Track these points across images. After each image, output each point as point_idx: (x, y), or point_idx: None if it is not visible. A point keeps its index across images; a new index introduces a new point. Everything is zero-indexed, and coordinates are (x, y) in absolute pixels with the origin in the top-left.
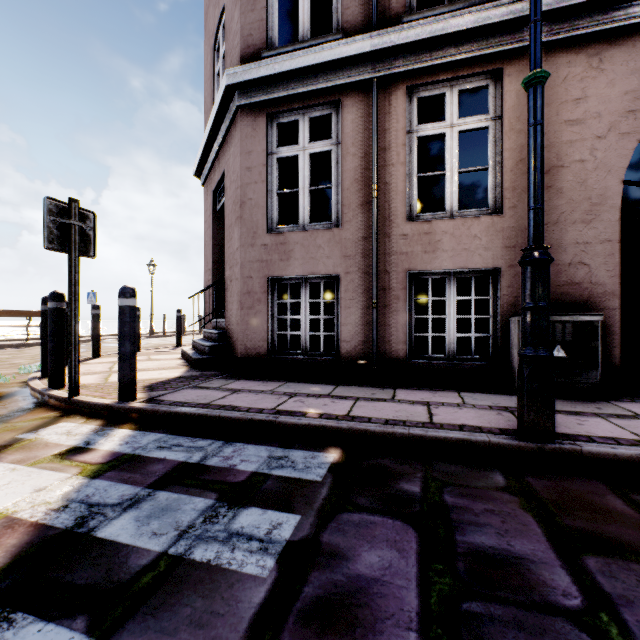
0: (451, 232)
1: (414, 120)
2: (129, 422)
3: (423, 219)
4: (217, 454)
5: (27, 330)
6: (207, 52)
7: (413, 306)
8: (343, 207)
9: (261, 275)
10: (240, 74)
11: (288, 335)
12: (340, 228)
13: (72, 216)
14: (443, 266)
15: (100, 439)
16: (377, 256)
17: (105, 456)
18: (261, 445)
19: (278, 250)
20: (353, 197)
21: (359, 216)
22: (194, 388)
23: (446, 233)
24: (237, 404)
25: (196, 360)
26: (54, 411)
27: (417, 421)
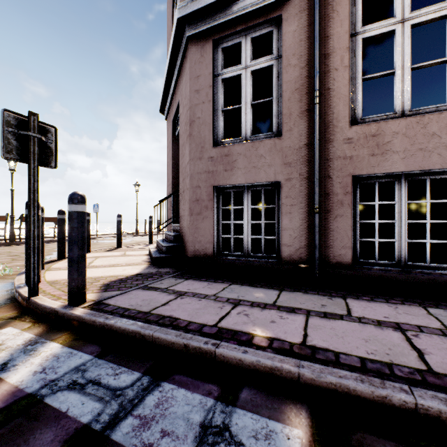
0: (403, 132)
1: (359, 22)
2: (67, 331)
3: (369, 122)
4: (134, 409)
5: (54, 231)
6: (168, 13)
7: (357, 211)
8: (284, 117)
9: (208, 184)
10: (189, 6)
11: (232, 238)
12: (281, 137)
13: (31, 128)
14: (393, 168)
15: (21, 360)
16: (319, 161)
17: (1, 398)
18: (195, 392)
19: (223, 161)
20: (294, 106)
21: (300, 124)
22: (144, 289)
23: (397, 133)
24: (177, 315)
25: (154, 258)
26: (14, 310)
27: (408, 366)
